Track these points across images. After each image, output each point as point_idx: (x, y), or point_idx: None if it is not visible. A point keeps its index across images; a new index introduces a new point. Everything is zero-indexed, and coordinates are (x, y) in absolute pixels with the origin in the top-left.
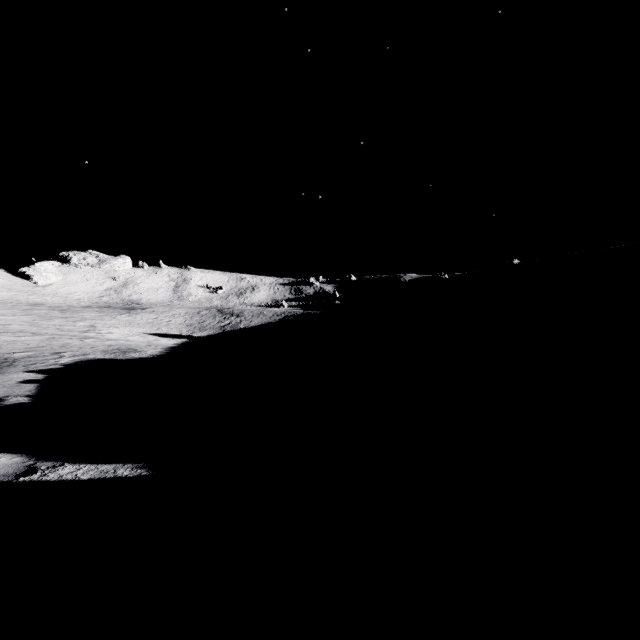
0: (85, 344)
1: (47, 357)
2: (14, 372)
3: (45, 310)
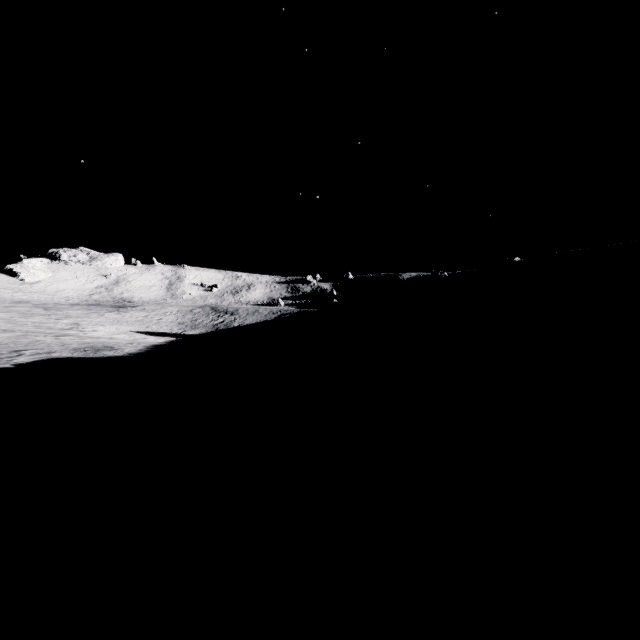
0: (57, 341)
1: (2, 355)
2: None
3: (28, 307)
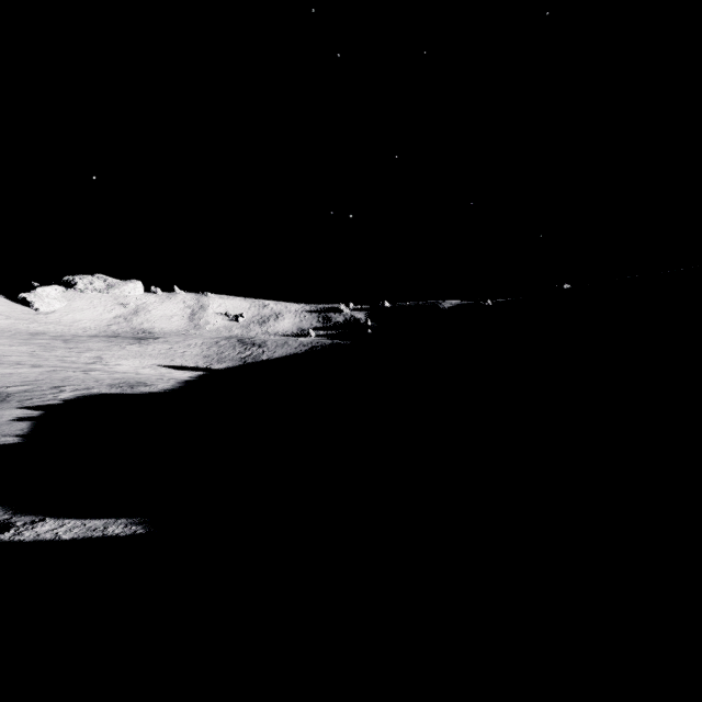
0: (89, 377)
1: (45, 391)
2: (6, 408)
3: (47, 340)
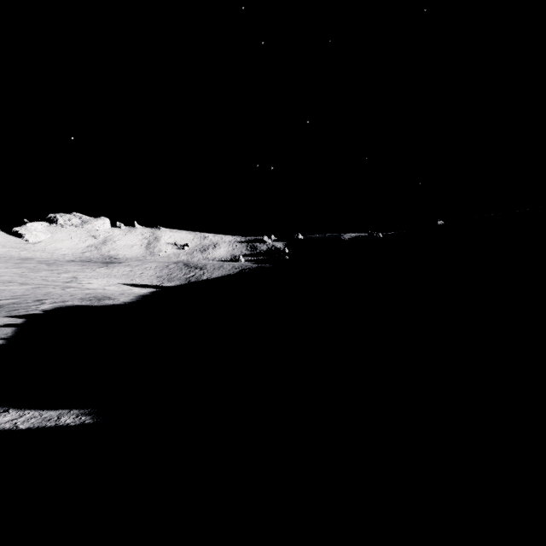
0: (66, 292)
1: (29, 304)
2: None
3: (34, 264)
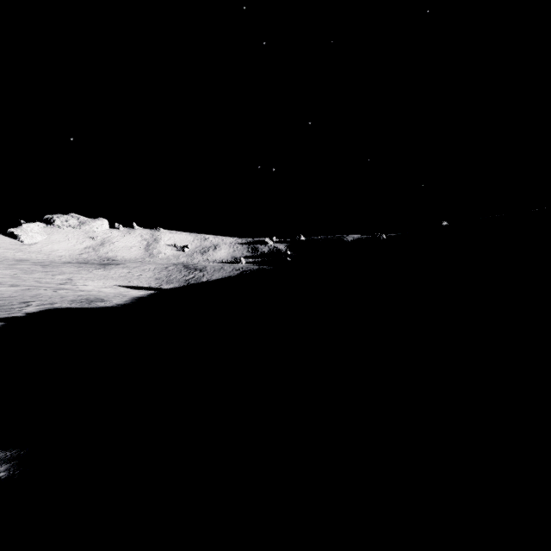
0: (56, 294)
1: (14, 306)
2: None
3: (28, 265)
